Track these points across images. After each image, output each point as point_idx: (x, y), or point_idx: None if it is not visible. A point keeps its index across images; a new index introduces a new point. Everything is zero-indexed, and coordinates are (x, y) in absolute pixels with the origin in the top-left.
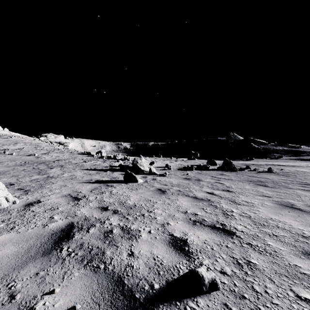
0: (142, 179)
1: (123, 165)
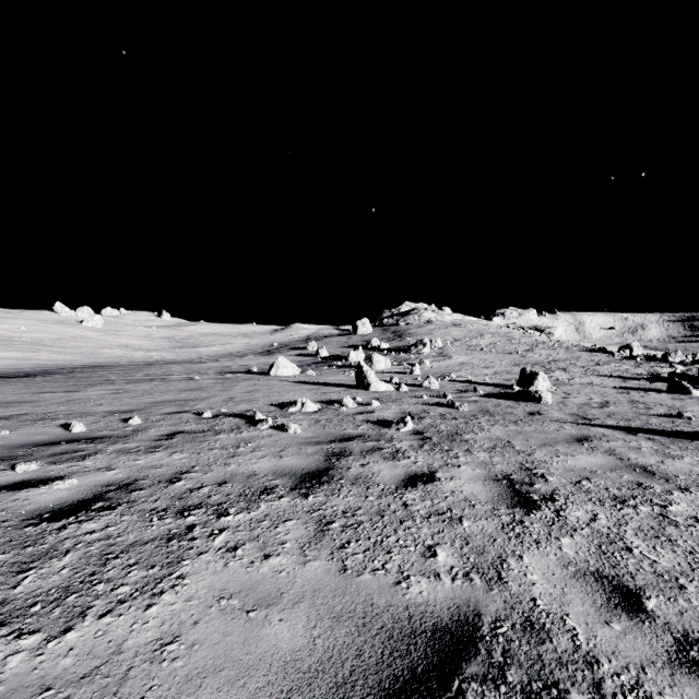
0: None
1: (677, 374)
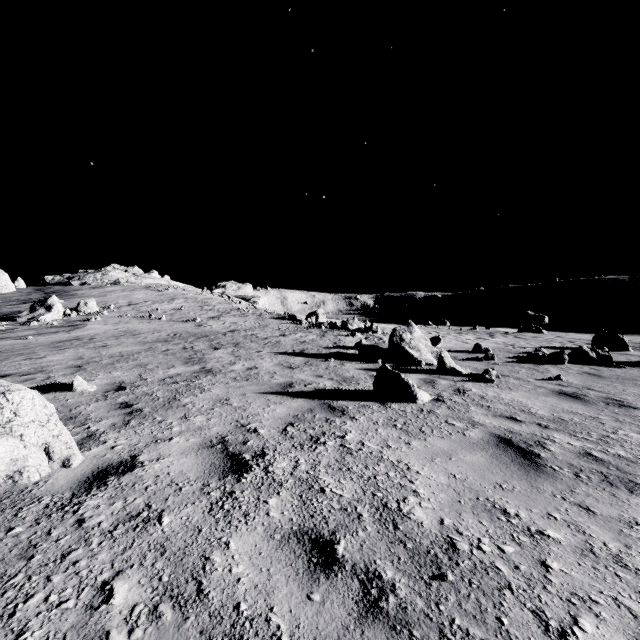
0: (427, 393)
1: (367, 346)
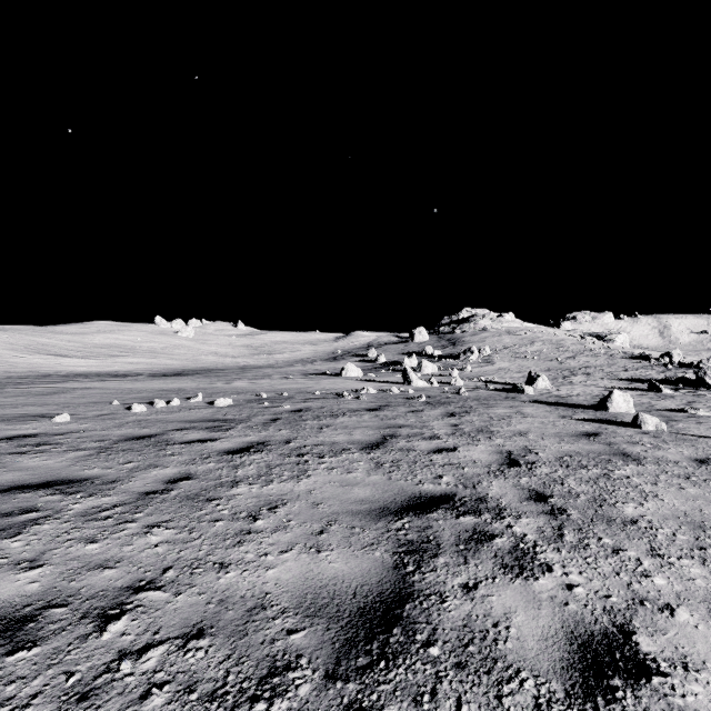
0: (671, 391)
1: (679, 378)
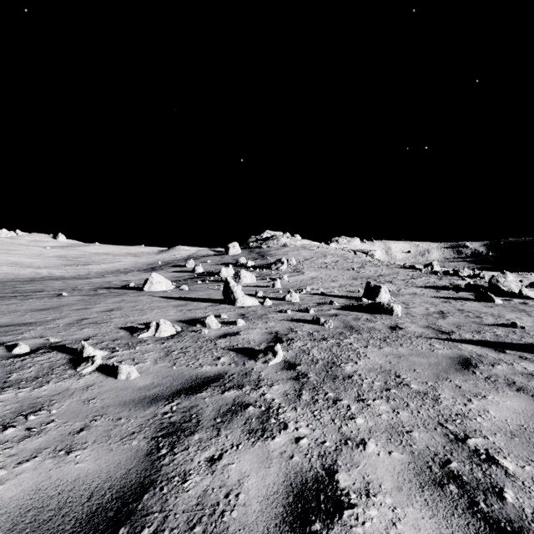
0: (501, 301)
1: (473, 285)
